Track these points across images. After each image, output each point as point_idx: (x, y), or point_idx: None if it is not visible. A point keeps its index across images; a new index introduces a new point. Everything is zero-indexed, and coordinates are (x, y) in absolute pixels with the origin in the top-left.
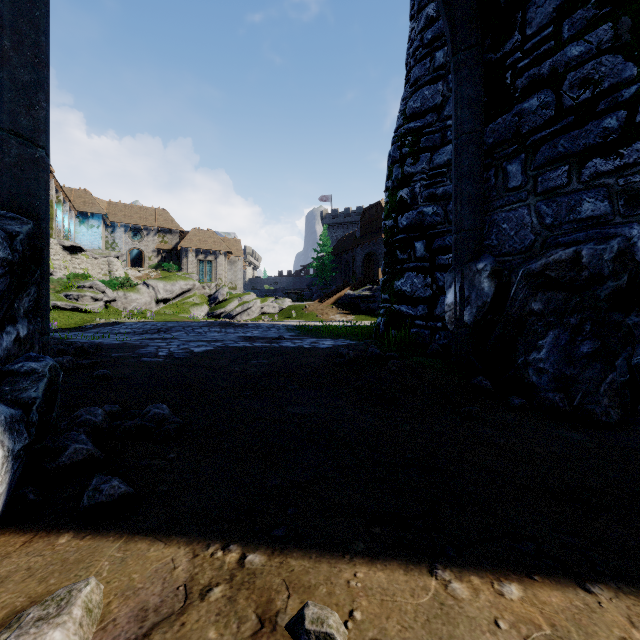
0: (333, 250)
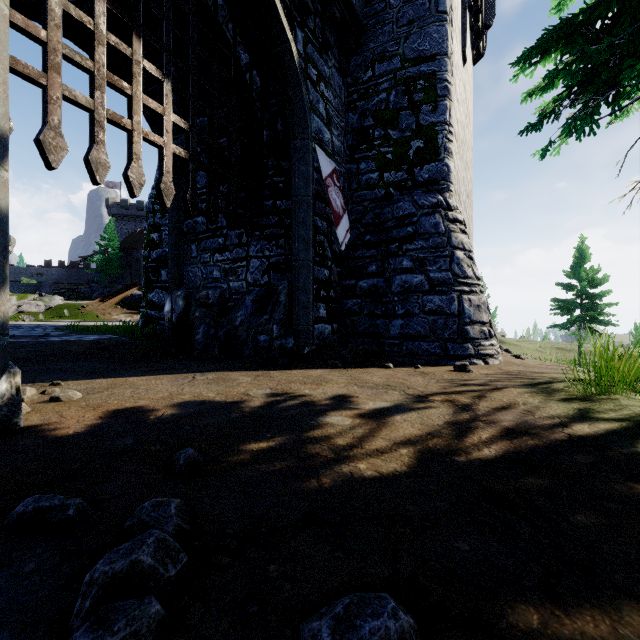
0: (121, 245)
